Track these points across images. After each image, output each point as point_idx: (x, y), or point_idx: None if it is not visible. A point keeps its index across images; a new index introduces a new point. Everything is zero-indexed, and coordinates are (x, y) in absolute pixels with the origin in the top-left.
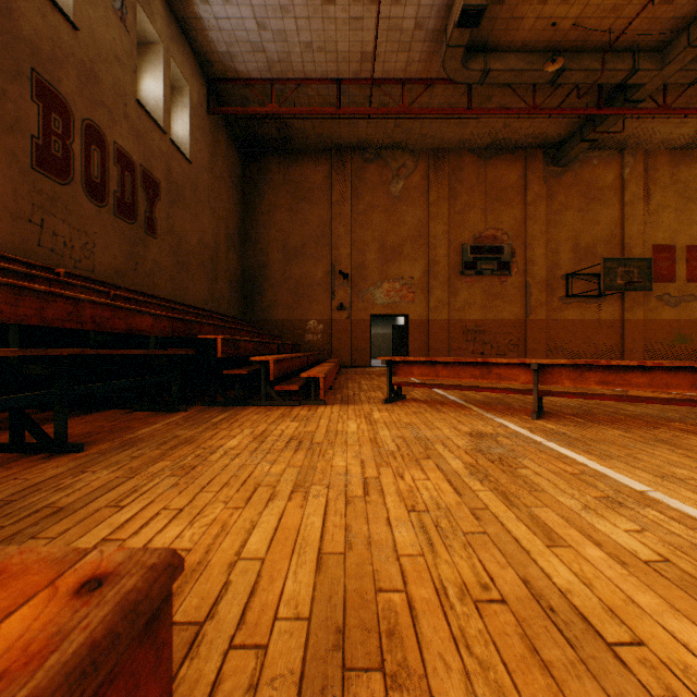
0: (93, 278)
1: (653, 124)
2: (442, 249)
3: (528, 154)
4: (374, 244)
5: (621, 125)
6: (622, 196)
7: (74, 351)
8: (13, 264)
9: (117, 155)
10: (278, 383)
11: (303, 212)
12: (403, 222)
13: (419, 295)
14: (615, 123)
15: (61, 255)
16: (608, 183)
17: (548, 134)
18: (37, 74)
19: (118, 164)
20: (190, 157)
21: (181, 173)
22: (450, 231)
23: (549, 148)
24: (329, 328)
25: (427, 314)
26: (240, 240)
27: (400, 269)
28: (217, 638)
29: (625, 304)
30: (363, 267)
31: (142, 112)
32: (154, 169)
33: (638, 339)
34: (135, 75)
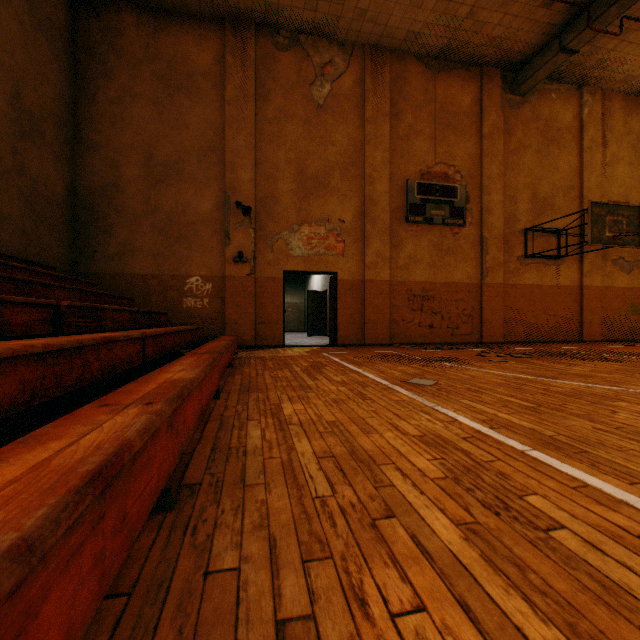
0: None
1: (631, 47)
2: (382, 185)
3: (485, 72)
4: (288, 169)
5: (598, 42)
6: (580, 141)
7: None
8: None
9: None
10: (0, 439)
11: (179, 109)
12: (330, 142)
13: (352, 246)
14: (613, 21)
15: None
16: (566, 123)
17: (515, 42)
18: None
19: None
20: None
21: None
22: (391, 161)
23: (507, 70)
24: (221, 289)
25: (362, 272)
26: (62, 135)
27: (325, 208)
28: None
29: (584, 267)
30: (273, 200)
31: None
32: None
33: (596, 309)
34: None
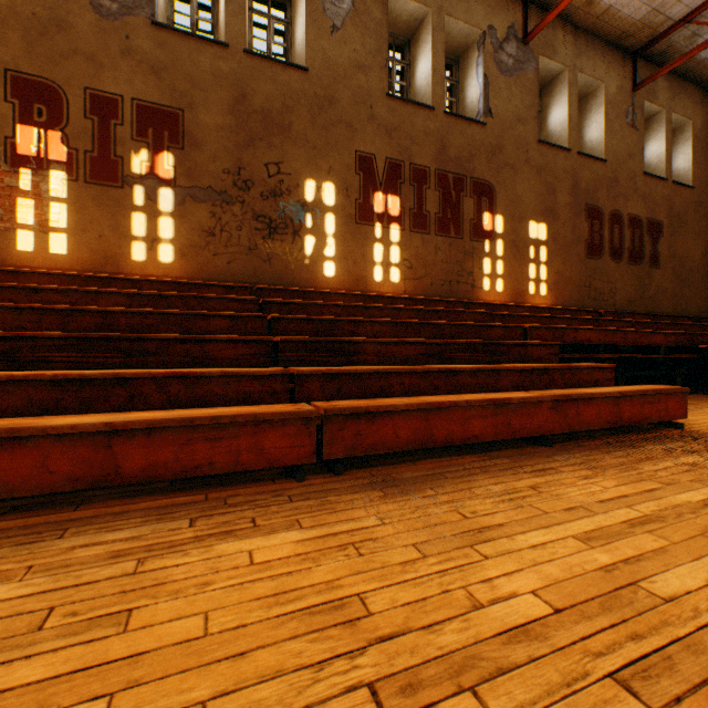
0: (616, 311)
1: None
2: None
3: None
4: None
5: None
6: None
7: (628, 355)
8: (581, 312)
9: (628, 222)
10: None
11: None
12: None
13: None
14: None
15: (597, 300)
16: None
17: None
18: (586, 205)
19: (628, 228)
20: (690, 183)
21: (681, 203)
22: None
23: None
24: None
25: None
26: None
27: None
28: (698, 425)
29: None
30: None
31: (646, 179)
32: (655, 215)
33: None
34: (641, 156)
